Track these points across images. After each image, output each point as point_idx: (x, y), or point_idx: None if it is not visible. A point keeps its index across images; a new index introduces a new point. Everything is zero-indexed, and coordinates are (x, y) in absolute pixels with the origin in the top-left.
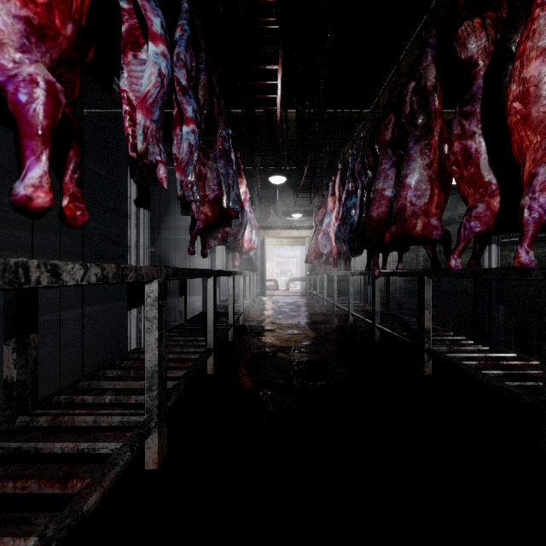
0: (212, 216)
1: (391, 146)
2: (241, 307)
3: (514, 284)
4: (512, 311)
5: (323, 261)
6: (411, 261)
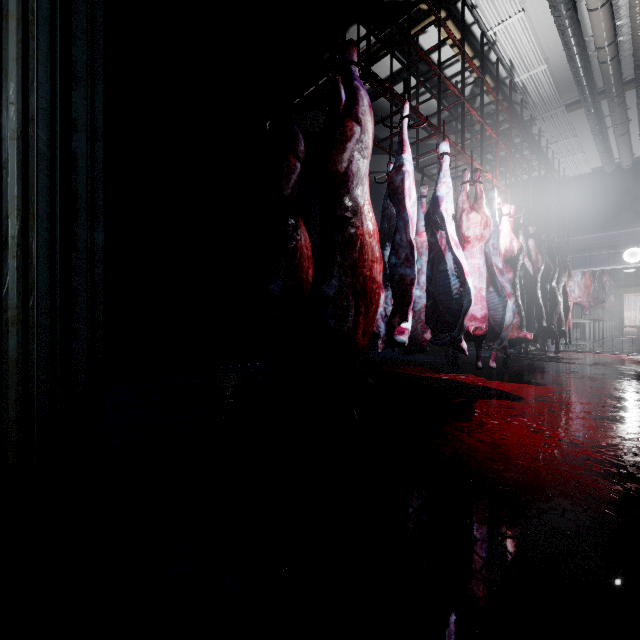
0: (595, 303)
1: None
2: (604, 336)
3: None
4: None
5: None
6: None
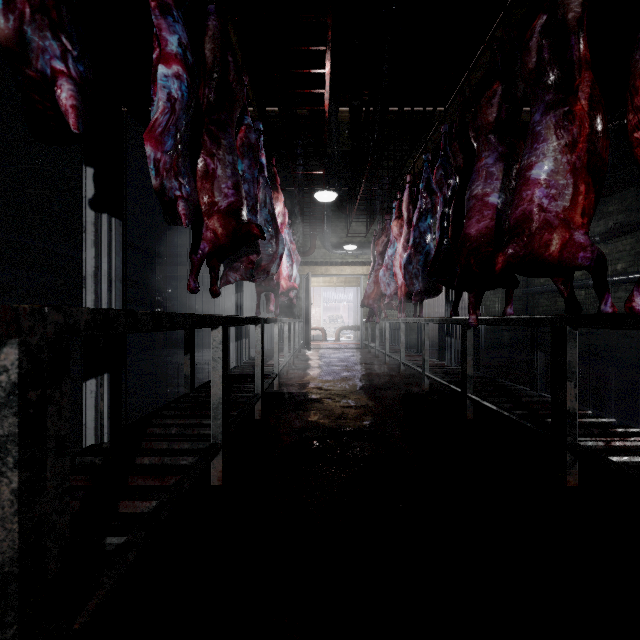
0: (227, 233)
1: (496, 129)
2: (275, 367)
3: (632, 335)
4: (634, 371)
5: (384, 305)
6: (493, 305)
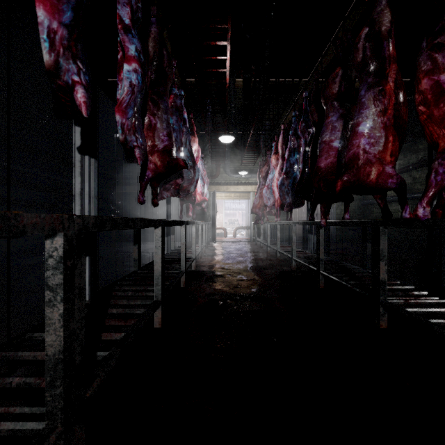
0: (163, 166)
1: (338, 98)
2: (193, 254)
3: None
4: None
5: (266, 212)
6: (341, 212)
